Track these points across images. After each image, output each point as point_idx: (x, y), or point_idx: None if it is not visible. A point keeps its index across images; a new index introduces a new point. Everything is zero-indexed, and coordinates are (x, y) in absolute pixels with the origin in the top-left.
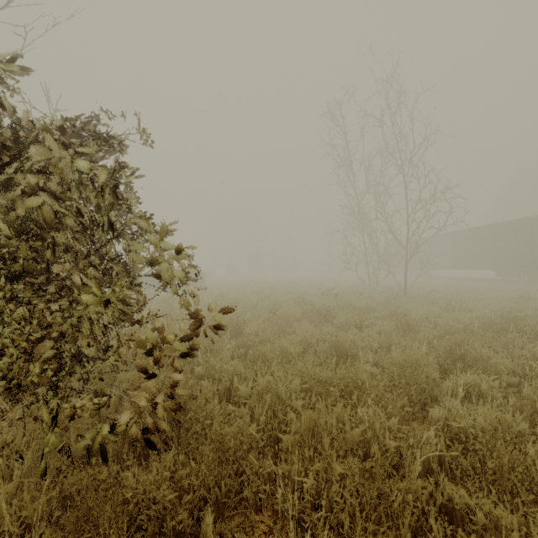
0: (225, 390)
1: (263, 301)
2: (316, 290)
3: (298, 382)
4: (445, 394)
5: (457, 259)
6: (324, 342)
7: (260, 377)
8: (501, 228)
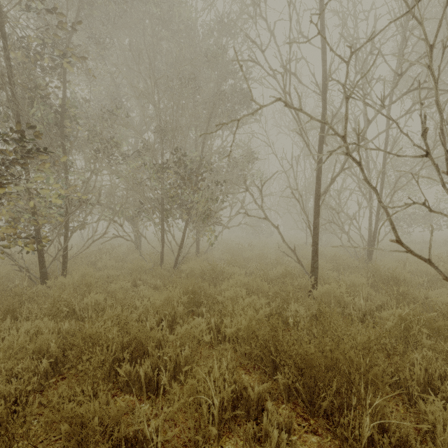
0: None
1: None
2: None
3: None
4: None
5: None
6: None
7: None
8: None
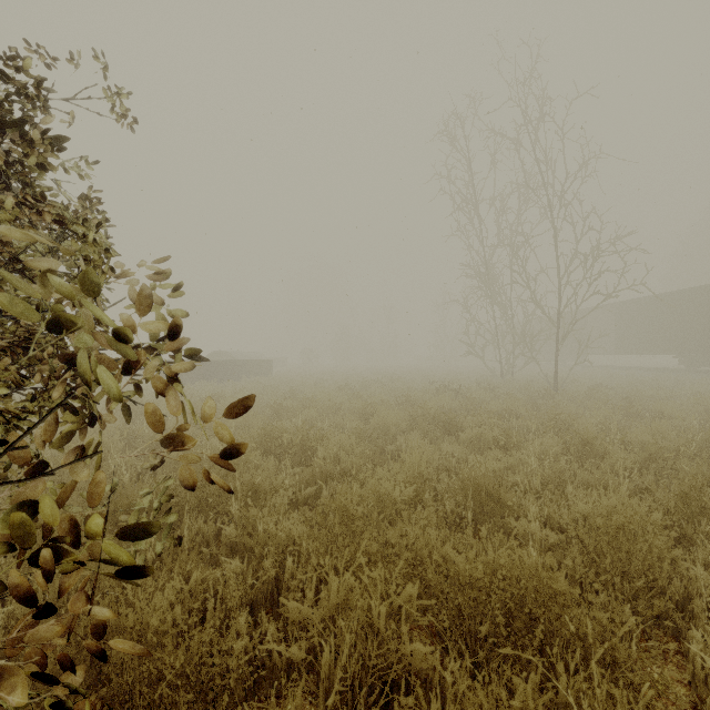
0: (269, 584)
1: (350, 401)
2: (427, 384)
3: (413, 594)
4: (704, 599)
5: (623, 340)
6: (447, 473)
7: (332, 574)
8: (687, 296)
